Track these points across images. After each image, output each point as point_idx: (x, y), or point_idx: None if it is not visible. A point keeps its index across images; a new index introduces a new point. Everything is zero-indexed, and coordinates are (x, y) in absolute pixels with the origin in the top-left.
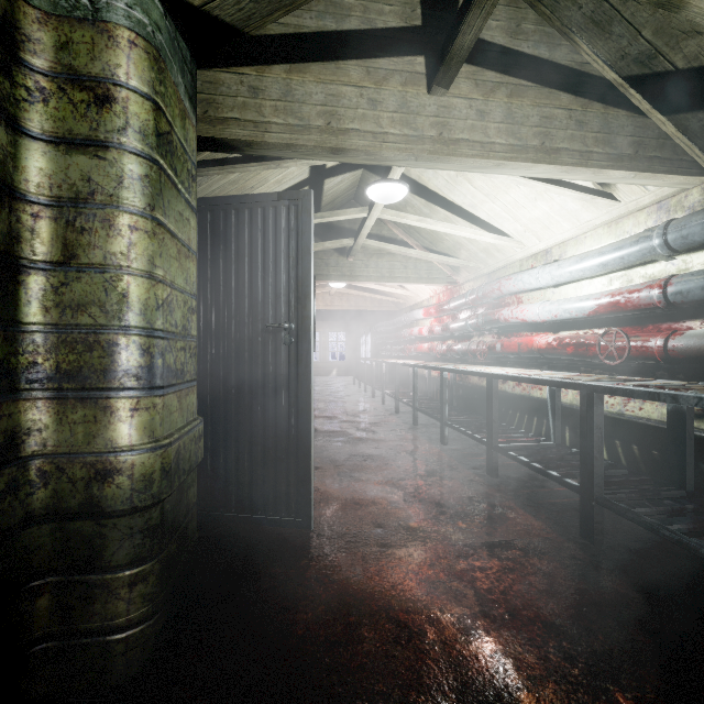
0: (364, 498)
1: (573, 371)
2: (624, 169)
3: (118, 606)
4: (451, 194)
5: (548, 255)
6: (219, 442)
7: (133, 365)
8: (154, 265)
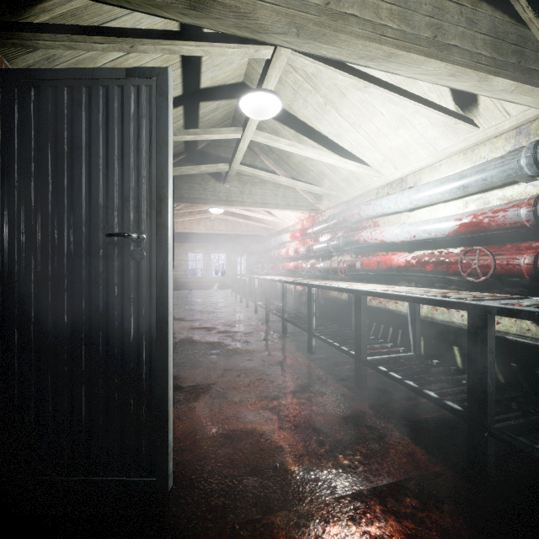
0: (236, 428)
1: (428, 286)
2: (508, 78)
3: None
4: (319, 123)
5: (403, 183)
6: (46, 386)
7: None
8: None
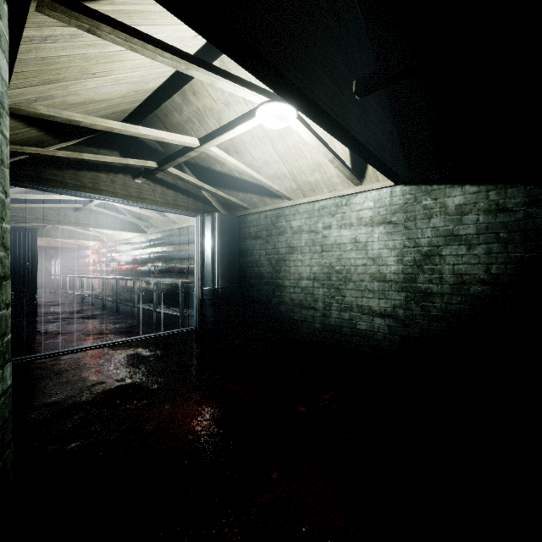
0: (55, 314)
1: (133, 276)
2: (127, 231)
3: None
4: None
5: (129, 240)
6: None
7: None
8: None
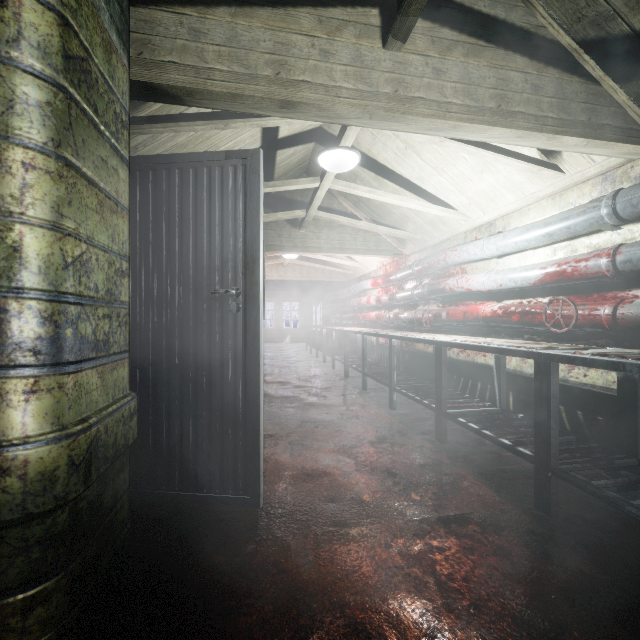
0: (316, 469)
1: (517, 338)
2: (577, 136)
3: (6, 639)
4: (400, 167)
5: (492, 227)
6: (161, 416)
7: (29, 337)
8: (60, 214)
